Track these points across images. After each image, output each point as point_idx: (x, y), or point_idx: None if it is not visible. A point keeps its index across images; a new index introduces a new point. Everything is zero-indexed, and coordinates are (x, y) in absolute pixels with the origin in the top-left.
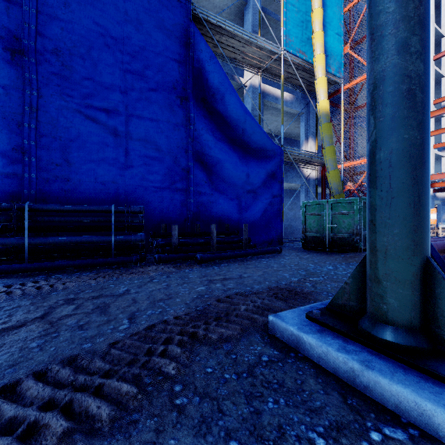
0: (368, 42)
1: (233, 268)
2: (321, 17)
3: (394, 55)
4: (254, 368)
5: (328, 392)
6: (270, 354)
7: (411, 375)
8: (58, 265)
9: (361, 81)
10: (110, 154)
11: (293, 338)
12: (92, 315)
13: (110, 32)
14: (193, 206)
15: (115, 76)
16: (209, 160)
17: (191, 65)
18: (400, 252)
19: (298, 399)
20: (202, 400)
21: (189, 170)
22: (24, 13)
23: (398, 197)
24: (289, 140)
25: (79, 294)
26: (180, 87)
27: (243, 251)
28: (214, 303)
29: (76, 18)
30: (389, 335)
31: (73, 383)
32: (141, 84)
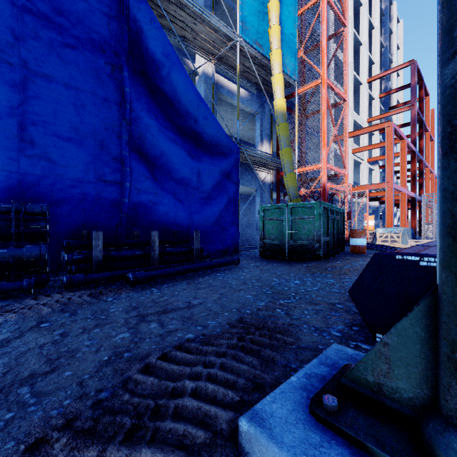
0: None
1: (180, 290)
2: (278, 10)
3: None
4: None
5: None
6: None
7: None
8: None
9: (313, 86)
10: None
11: None
12: None
13: None
14: (130, 207)
15: (3, 12)
16: (151, 151)
17: (127, 25)
18: None
19: None
20: None
21: (124, 160)
22: None
23: None
24: (243, 143)
25: None
26: (111, 50)
27: (194, 264)
28: (136, 377)
29: None
30: None
31: None
32: (49, 33)
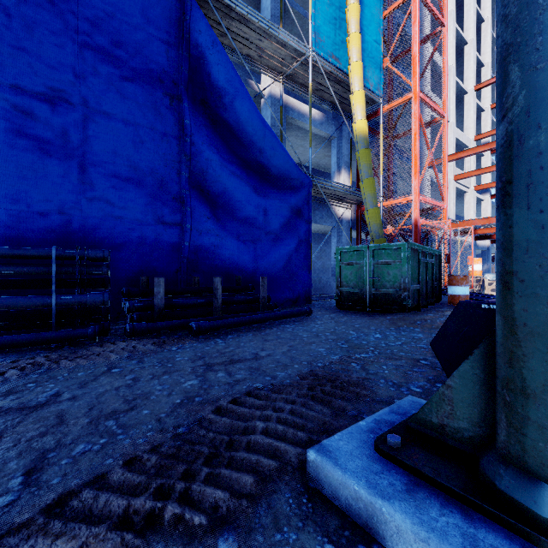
0: None
1: (246, 342)
2: (358, 15)
3: None
4: None
5: None
6: None
7: None
8: None
9: (403, 102)
10: (56, 168)
11: (358, 507)
12: None
13: None
14: (190, 251)
15: (65, 51)
16: (213, 188)
17: (187, 51)
18: None
19: None
20: None
21: (184, 199)
22: None
23: None
24: (317, 172)
25: None
26: (170, 80)
27: (260, 314)
28: (209, 417)
29: None
30: None
31: None
32: (108, 68)
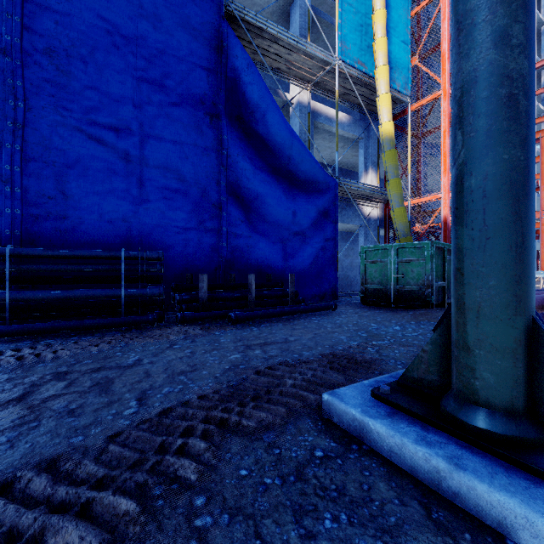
0: (454, 34)
1: (277, 330)
2: (384, 20)
3: (490, 50)
4: (304, 468)
5: (405, 502)
6: (326, 446)
7: (517, 478)
8: (50, 328)
9: (431, 99)
10: (120, 184)
11: (355, 425)
12: (89, 395)
13: (119, 29)
14: (226, 251)
15: (127, 86)
16: (247, 194)
17: (224, 74)
18: (498, 311)
19: (365, 513)
20: (233, 520)
21: (221, 205)
22: (6, 1)
23: (495, 237)
24: (345, 172)
25: (74, 366)
26: (210, 101)
27: (289, 307)
28: (252, 376)
29: (75, 10)
30: (484, 421)
31: (50, 498)
32: (160, 97)
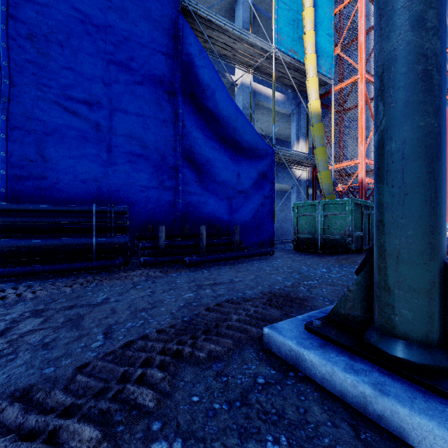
0: (376, 19)
1: (224, 272)
2: (312, 16)
3: (408, 32)
4: (248, 394)
5: (337, 424)
6: (267, 374)
7: (433, 402)
8: (31, 271)
9: (351, 82)
10: (92, 150)
11: (291, 355)
12: (62, 330)
13: (91, 19)
14: (182, 206)
15: (98, 67)
16: (199, 159)
17: (180, 58)
18: (415, 257)
19: (302, 435)
20: (186, 443)
21: (178, 168)
22: None
23: (412, 193)
24: (280, 141)
25: (50, 304)
26: (168, 81)
27: (234, 253)
28: (203, 312)
29: (53, 2)
30: (403, 351)
31: (21, 426)
32: (126, 76)
